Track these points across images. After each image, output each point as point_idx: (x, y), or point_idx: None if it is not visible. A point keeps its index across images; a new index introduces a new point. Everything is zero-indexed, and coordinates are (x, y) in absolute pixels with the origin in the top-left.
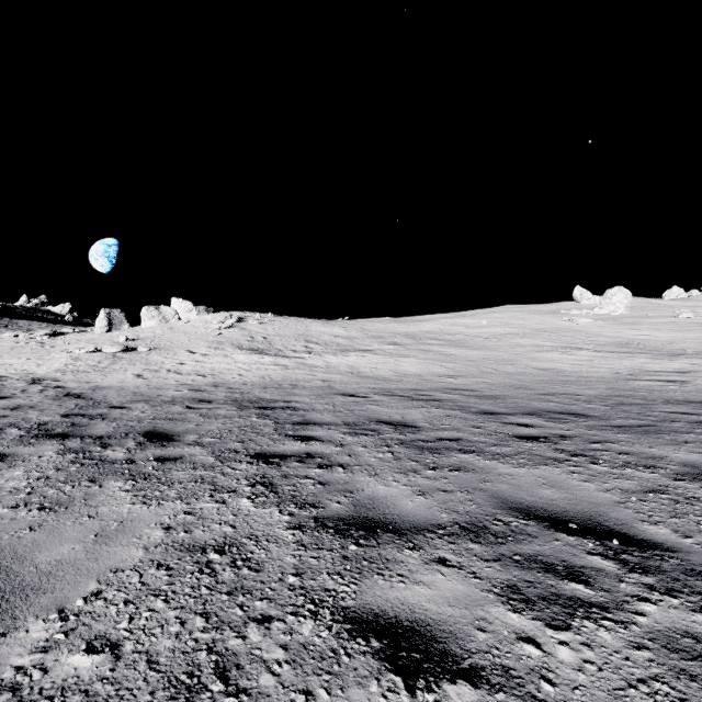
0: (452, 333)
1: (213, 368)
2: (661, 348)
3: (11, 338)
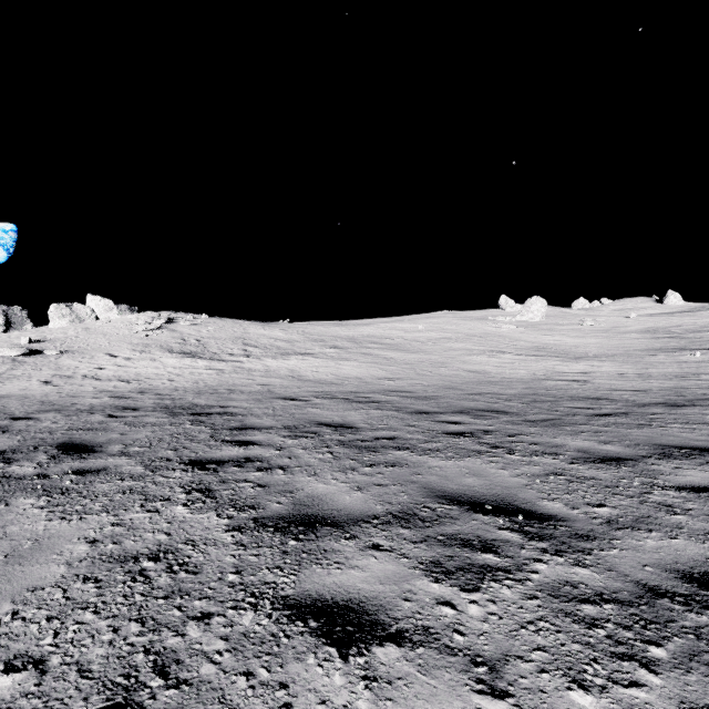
0: (391, 337)
1: (138, 372)
2: (569, 352)
3: None
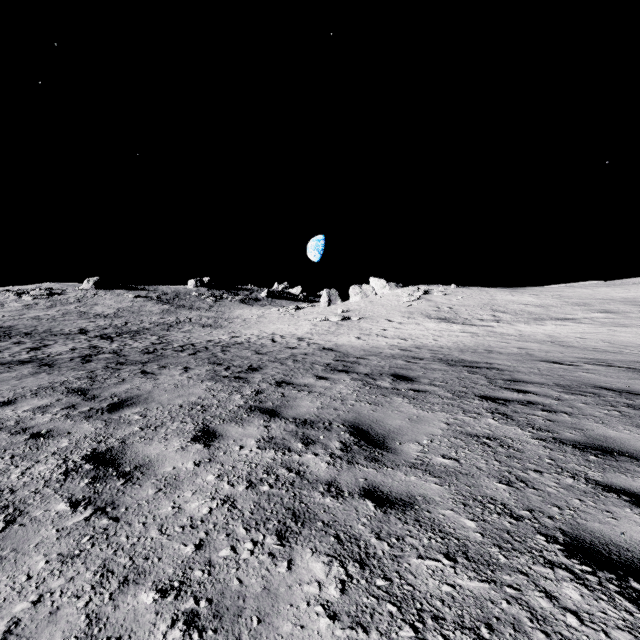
0: None
1: (410, 333)
2: None
3: (276, 311)
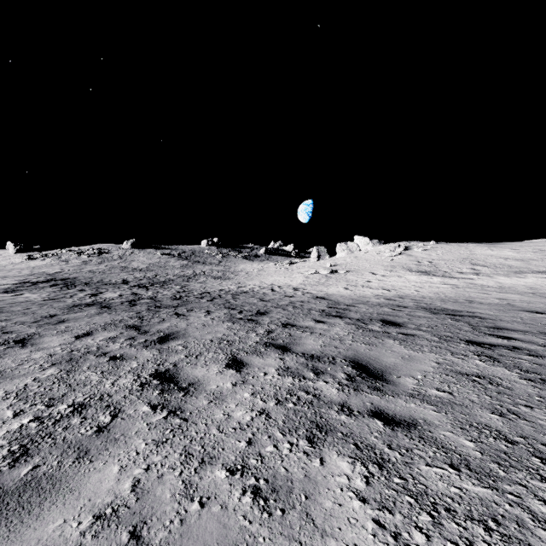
0: None
1: (392, 285)
2: None
3: (273, 266)
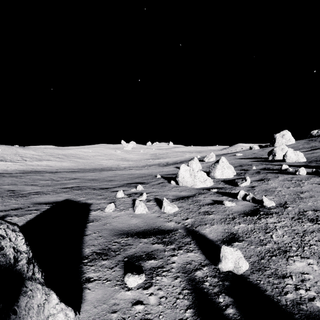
0: (79, 154)
1: None
2: (129, 159)
3: None
